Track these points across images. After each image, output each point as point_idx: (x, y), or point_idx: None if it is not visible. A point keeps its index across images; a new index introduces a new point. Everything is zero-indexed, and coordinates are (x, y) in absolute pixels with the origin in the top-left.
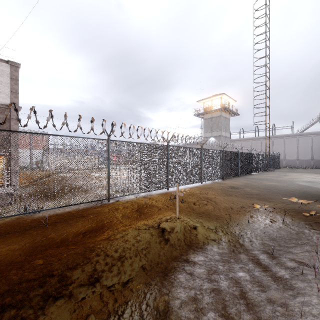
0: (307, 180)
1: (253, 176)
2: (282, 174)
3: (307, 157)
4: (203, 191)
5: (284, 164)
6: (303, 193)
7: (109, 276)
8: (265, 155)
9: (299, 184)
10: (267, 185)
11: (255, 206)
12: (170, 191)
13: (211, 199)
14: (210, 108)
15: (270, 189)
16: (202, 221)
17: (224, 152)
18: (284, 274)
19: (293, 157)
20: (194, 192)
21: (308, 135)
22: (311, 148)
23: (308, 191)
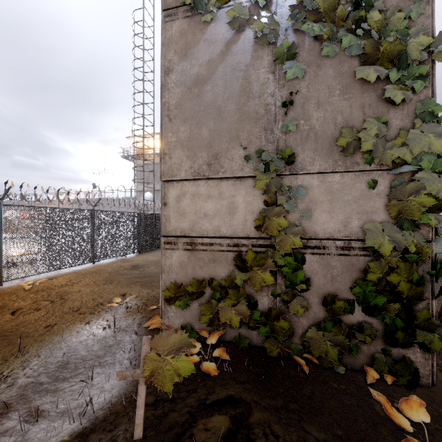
0: None
1: None
2: None
3: None
4: (74, 280)
5: None
6: None
7: None
8: None
9: None
10: None
11: (113, 301)
12: (2, 289)
13: (65, 296)
14: (145, 150)
15: None
16: None
17: (141, 215)
18: None
19: None
20: (53, 285)
21: None
22: None
23: None
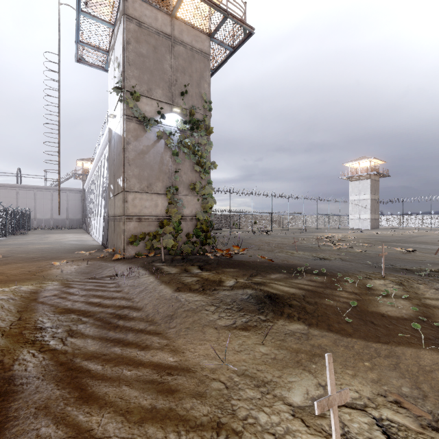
0: (74, 240)
1: (5, 242)
2: (42, 237)
3: (62, 216)
4: None
5: (36, 224)
6: (80, 249)
7: (2, 323)
8: (14, 212)
9: (71, 243)
10: (39, 248)
11: (55, 263)
12: None
13: None
14: None
15: (48, 251)
16: (17, 284)
17: None
18: (107, 281)
19: (47, 216)
20: None
21: (64, 191)
22: (66, 206)
23: (83, 247)
